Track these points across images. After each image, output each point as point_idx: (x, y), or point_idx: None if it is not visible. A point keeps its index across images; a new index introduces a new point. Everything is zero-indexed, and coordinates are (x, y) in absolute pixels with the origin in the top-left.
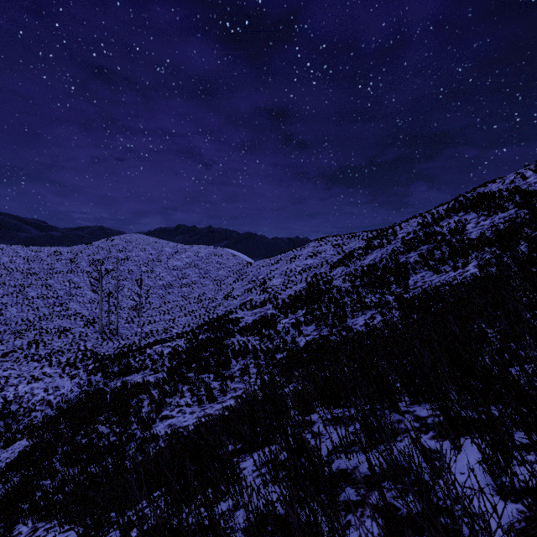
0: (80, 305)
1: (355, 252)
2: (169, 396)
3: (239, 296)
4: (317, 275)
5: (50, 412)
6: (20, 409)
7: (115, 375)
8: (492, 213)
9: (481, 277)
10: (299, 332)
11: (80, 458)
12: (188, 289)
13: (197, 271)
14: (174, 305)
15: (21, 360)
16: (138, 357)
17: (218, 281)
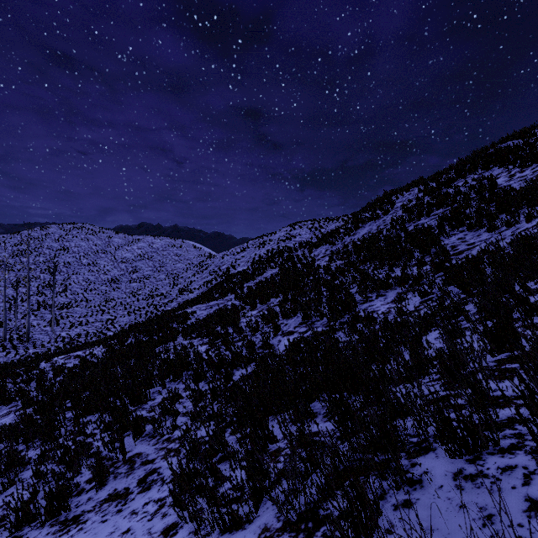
0: None
1: (340, 228)
2: None
3: (197, 289)
4: (293, 258)
5: None
6: None
7: None
8: (531, 162)
9: None
10: (276, 328)
11: None
12: (138, 285)
13: (151, 264)
14: (118, 303)
15: None
16: (23, 375)
17: (175, 275)
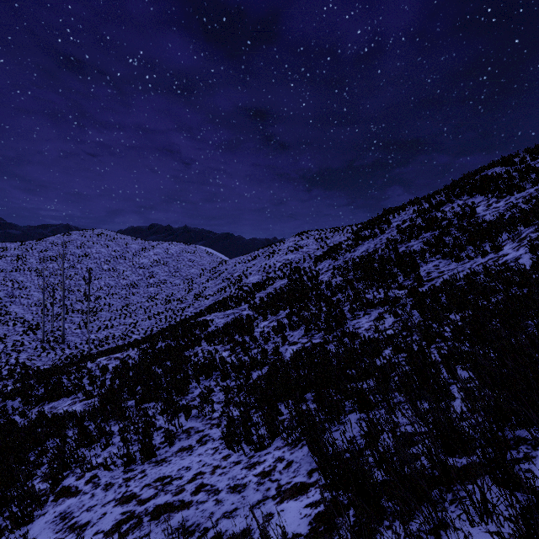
0: (24, 309)
1: (343, 244)
2: (87, 444)
3: (211, 296)
4: (300, 270)
5: None
6: None
7: (38, 400)
8: (506, 194)
9: None
10: (284, 339)
11: None
12: (155, 289)
13: (166, 269)
14: (138, 307)
15: None
16: (75, 373)
17: (190, 280)
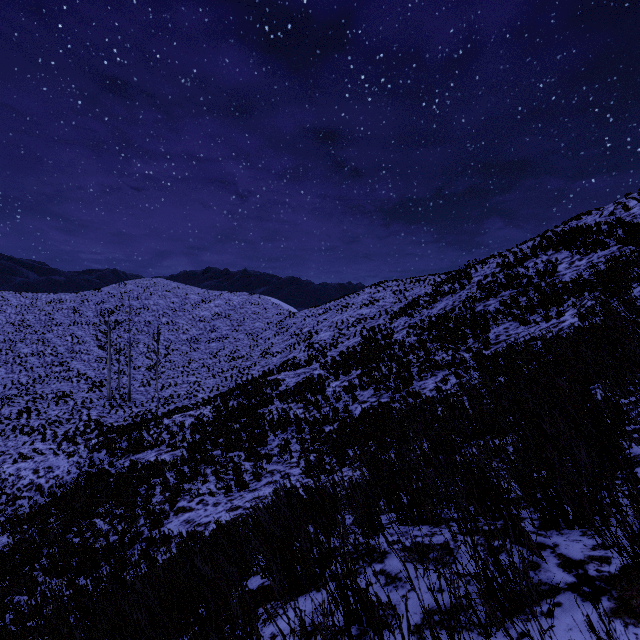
0: (85, 365)
1: (420, 300)
2: (187, 481)
3: (279, 353)
4: (374, 327)
5: (40, 499)
6: (2, 496)
7: (123, 452)
8: (590, 251)
9: (584, 328)
10: (354, 398)
11: (68, 566)
12: (217, 345)
13: (229, 323)
14: (201, 364)
15: (7, 433)
16: (153, 429)
17: (254, 335)
